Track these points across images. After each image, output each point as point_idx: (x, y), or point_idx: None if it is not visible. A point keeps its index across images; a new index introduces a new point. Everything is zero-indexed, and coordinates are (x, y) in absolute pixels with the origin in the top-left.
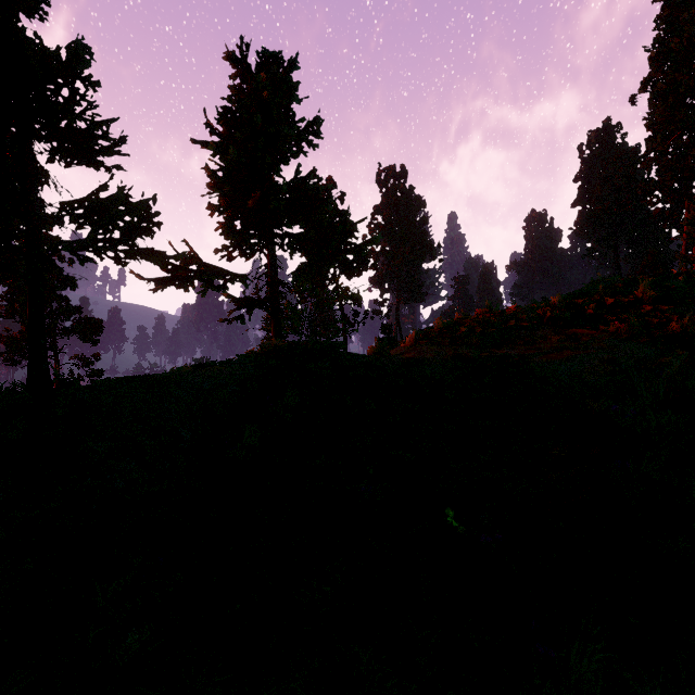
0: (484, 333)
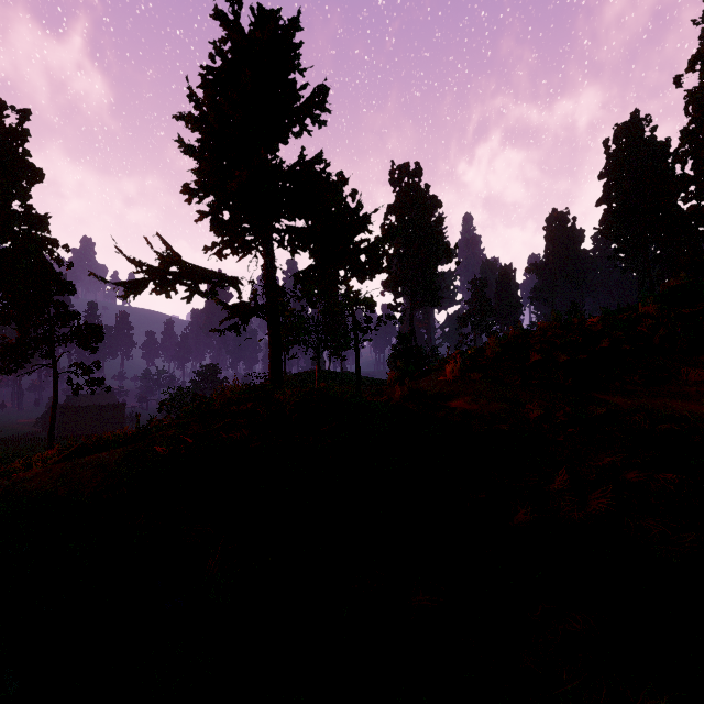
0: (568, 362)
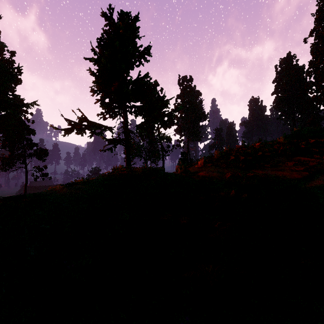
0: (245, 159)
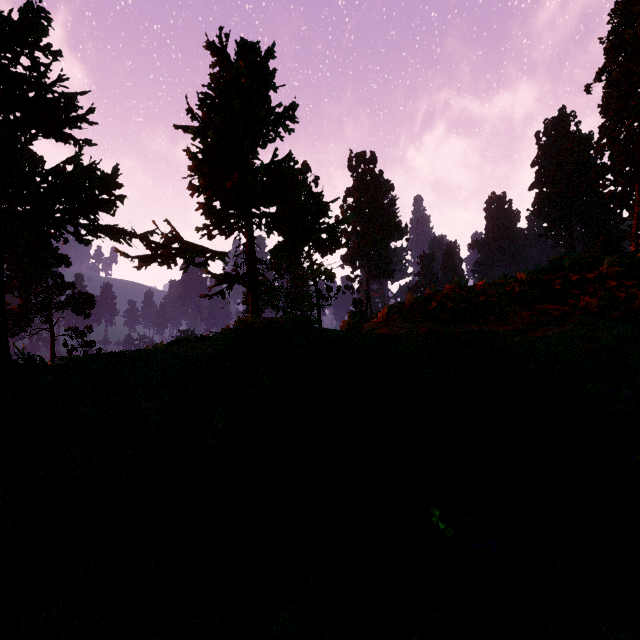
0: (455, 309)
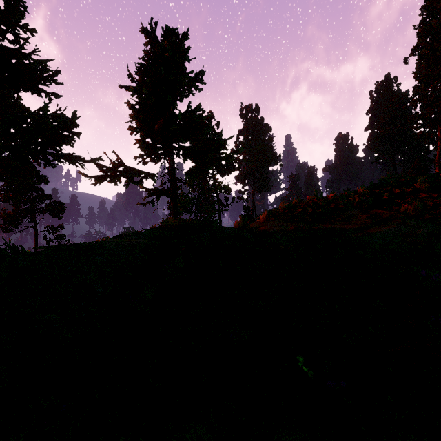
0: (314, 213)
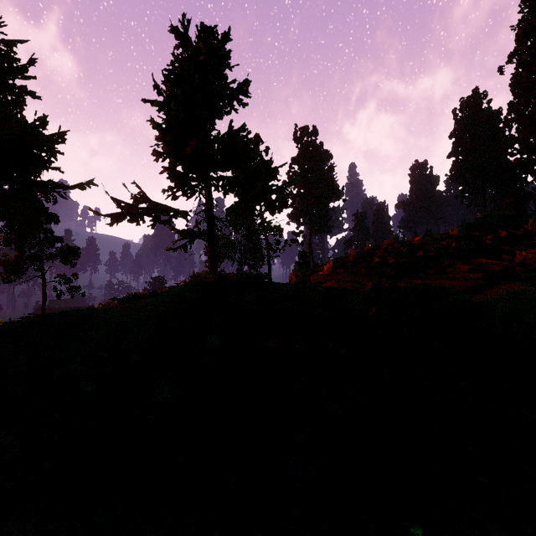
0: (396, 263)
